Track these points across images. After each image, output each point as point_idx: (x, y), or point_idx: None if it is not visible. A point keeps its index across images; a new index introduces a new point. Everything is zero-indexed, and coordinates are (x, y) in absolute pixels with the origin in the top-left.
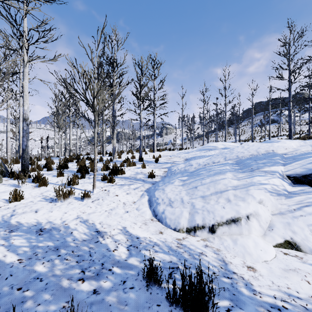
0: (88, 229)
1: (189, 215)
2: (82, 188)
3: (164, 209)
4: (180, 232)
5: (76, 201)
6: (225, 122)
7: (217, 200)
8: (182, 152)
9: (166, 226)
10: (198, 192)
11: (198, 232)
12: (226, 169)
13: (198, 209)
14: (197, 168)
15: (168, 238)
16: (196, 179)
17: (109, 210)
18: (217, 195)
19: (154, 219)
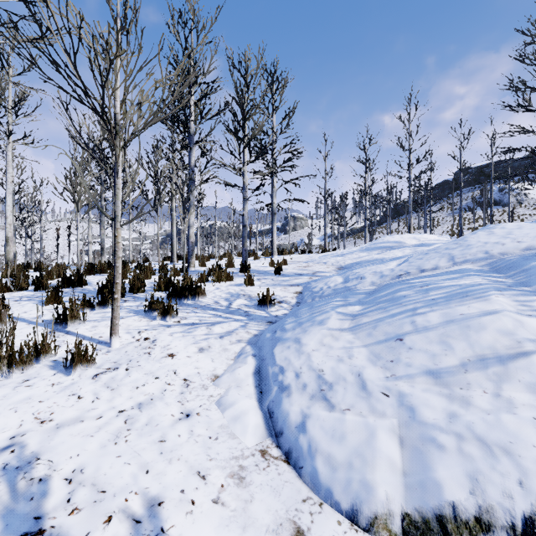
0: (5, 518)
1: (404, 452)
2: (89, 334)
3: (305, 413)
4: (376, 535)
5: (50, 374)
6: (410, 199)
7: (496, 391)
8: (330, 255)
9: (316, 493)
10: (411, 355)
11: None
12: (482, 285)
13: (436, 427)
14: (379, 285)
15: None
16: (391, 312)
17: (133, 410)
18: (488, 371)
19: (272, 448)
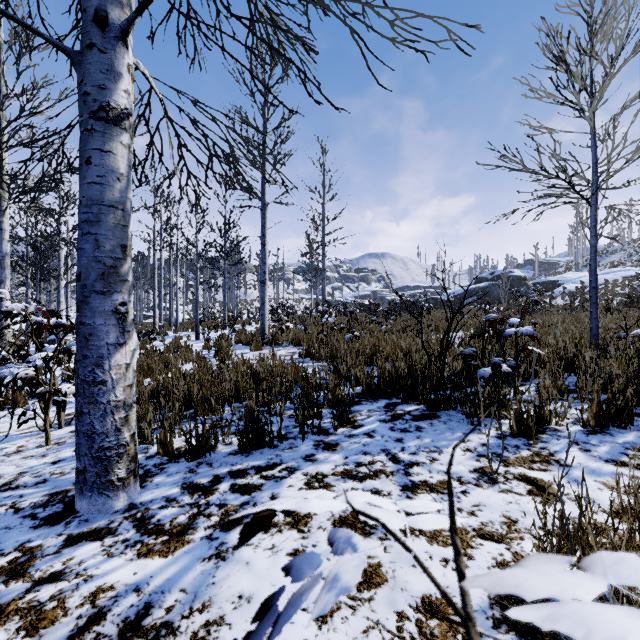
0: None
1: None
2: None
3: None
4: None
5: None
6: None
7: None
8: None
9: None
10: None
11: None
12: None
13: None
14: None
15: None
16: None
17: None
18: None
19: None
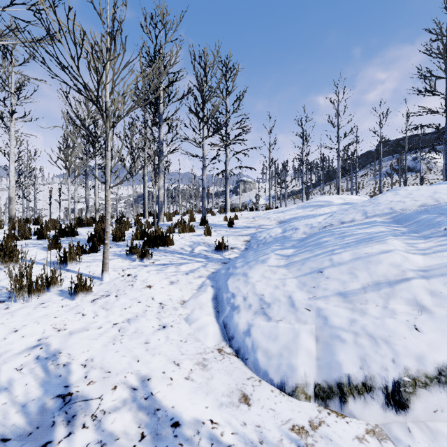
0: (44, 386)
1: (318, 346)
2: (84, 272)
3: (250, 323)
4: (297, 397)
5: (59, 299)
6: (339, 166)
7: (385, 305)
8: (273, 212)
9: (257, 374)
10: (327, 282)
11: (352, 404)
12: (383, 232)
13: (341, 329)
14: (309, 234)
15: (268, 425)
16: (315, 252)
17: (124, 323)
18: (381, 292)
19: (226, 347)
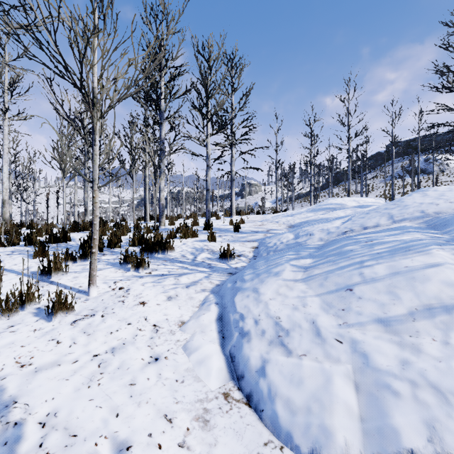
0: None
1: (360, 398)
2: (70, 284)
3: (264, 358)
4: None
5: (33, 321)
6: (349, 168)
7: (445, 339)
8: (281, 215)
9: (277, 437)
10: (361, 304)
11: None
12: (423, 240)
13: (390, 374)
14: (327, 240)
15: None
16: (340, 264)
17: (106, 354)
18: (436, 320)
19: (234, 391)
